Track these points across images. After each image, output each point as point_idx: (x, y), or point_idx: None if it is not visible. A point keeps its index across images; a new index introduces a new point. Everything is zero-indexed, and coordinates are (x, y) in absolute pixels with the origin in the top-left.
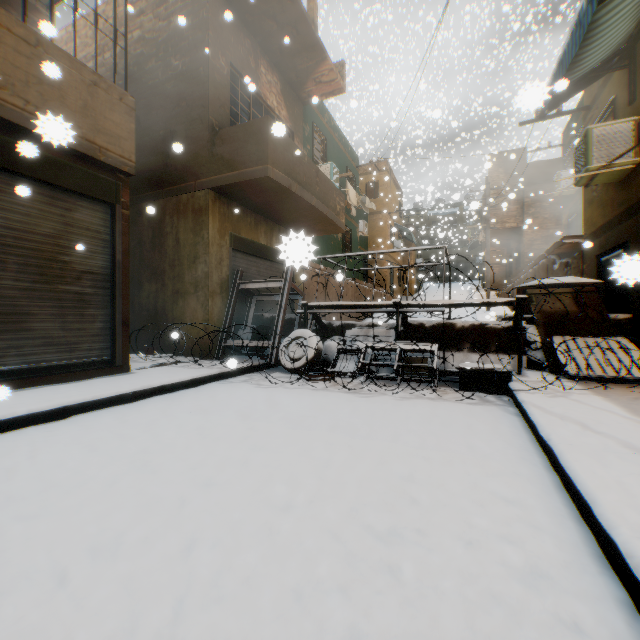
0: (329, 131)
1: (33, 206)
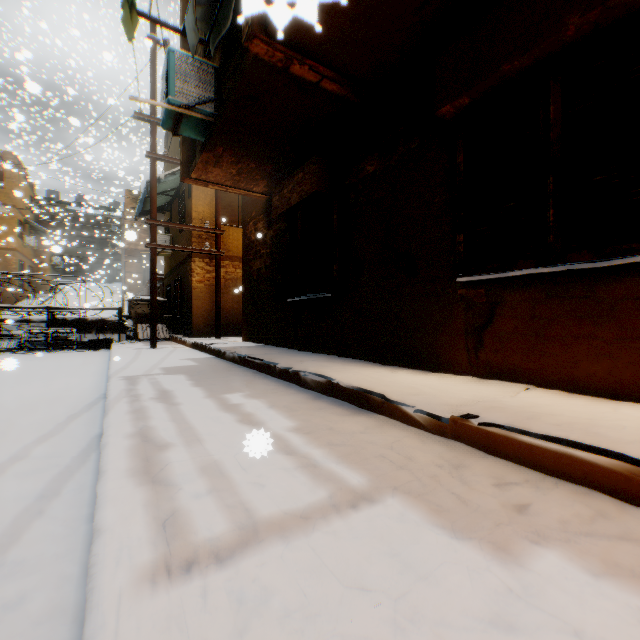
0: None
1: None
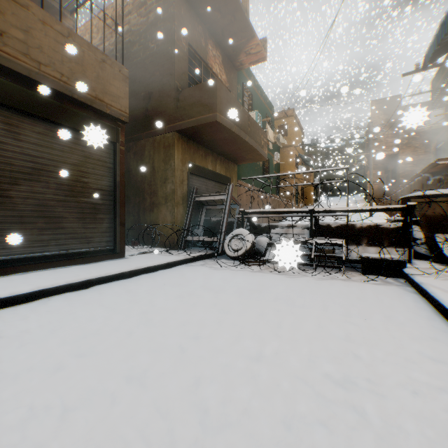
0: (254, 89)
1: (65, 145)
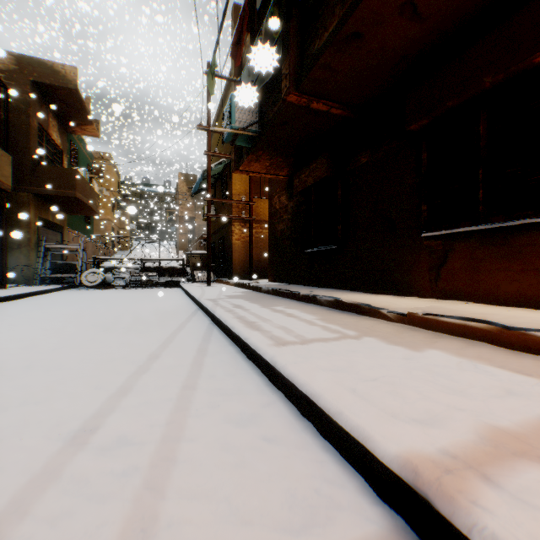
0: (79, 142)
1: None
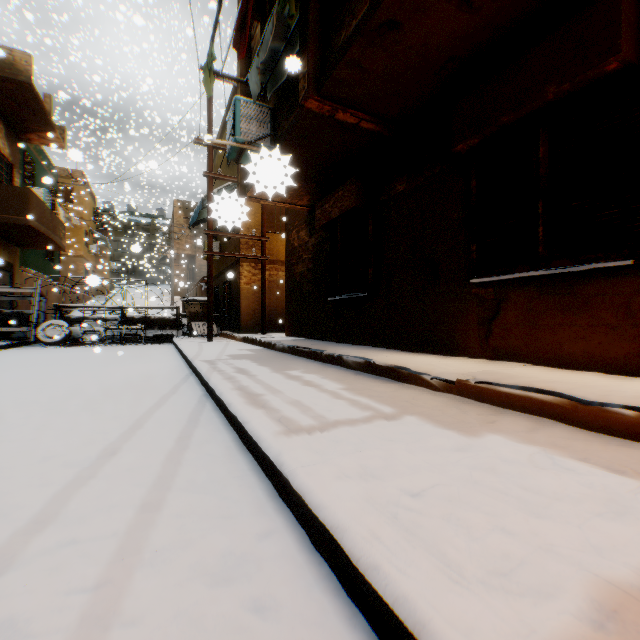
0: (38, 155)
1: None
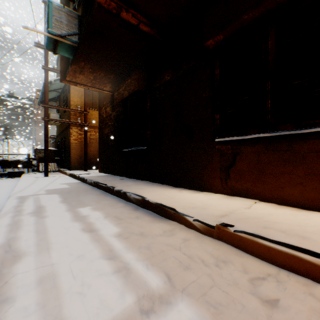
0: None
1: None
